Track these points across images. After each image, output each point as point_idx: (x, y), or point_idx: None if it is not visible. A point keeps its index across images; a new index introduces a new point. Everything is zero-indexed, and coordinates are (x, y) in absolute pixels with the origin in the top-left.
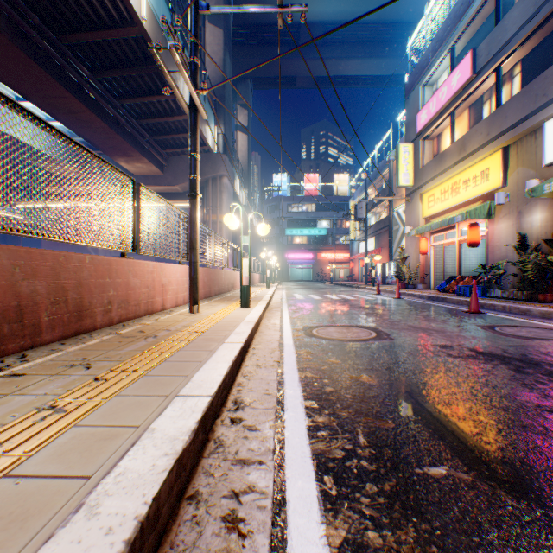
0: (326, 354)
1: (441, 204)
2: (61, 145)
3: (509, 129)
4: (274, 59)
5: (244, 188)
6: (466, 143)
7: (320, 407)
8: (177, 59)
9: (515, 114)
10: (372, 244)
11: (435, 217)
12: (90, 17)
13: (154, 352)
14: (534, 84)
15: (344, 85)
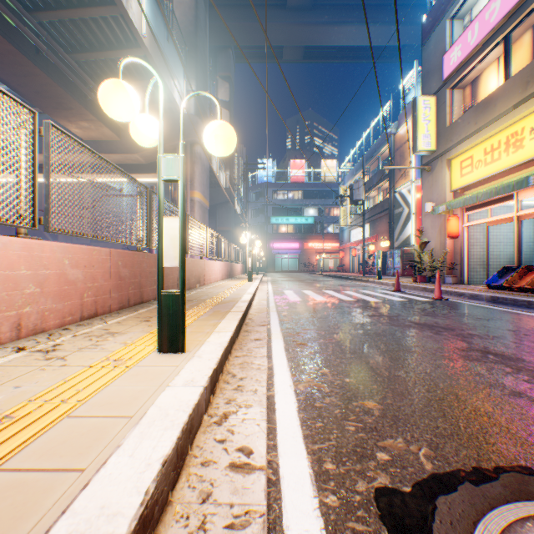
0: None
1: (485, 167)
2: None
3: None
4: None
5: (226, 169)
6: None
7: None
8: None
9: None
10: (367, 231)
11: (471, 188)
12: None
13: None
14: None
15: (334, 60)
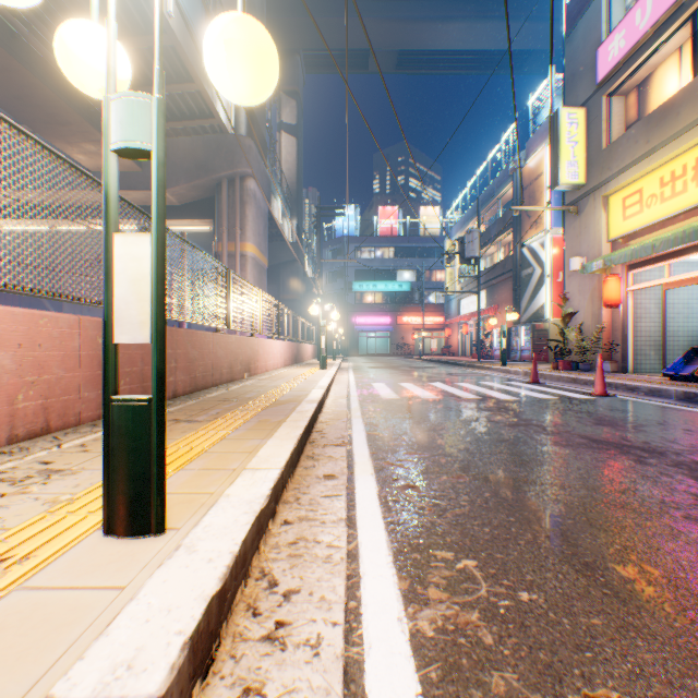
0: None
1: (662, 205)
2: None
3: None
4: None
5: (292, 217)
6: None
7: None
8: None
9: None
10: (482, 300)
11: (638, 236)
12: None
13: None
14: None
15: (438, 70)
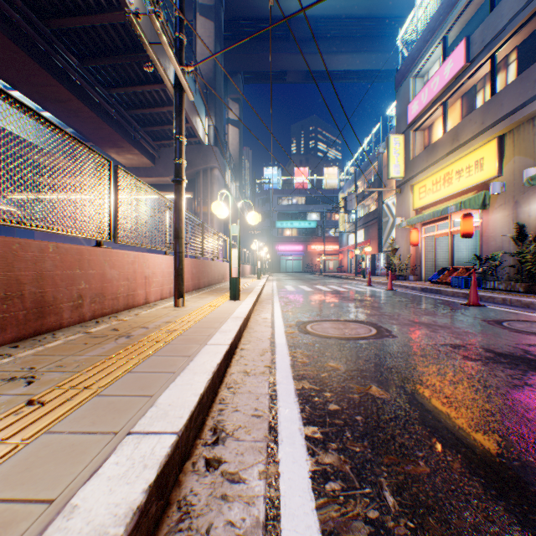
0: (324, 356)
1: (432, 195)
2: (14, 113)
3: (505, 117)
4: (265, 29)
5: (236, 181)
6: (459, 133)
7: (324, 437)
8: (158, 27)
9: (512, 101)
10: (362, 236)
11: (427, 208)
12: (76, 1)
13: (120, 358)
14: (532, 69)
15: (333, 80)
